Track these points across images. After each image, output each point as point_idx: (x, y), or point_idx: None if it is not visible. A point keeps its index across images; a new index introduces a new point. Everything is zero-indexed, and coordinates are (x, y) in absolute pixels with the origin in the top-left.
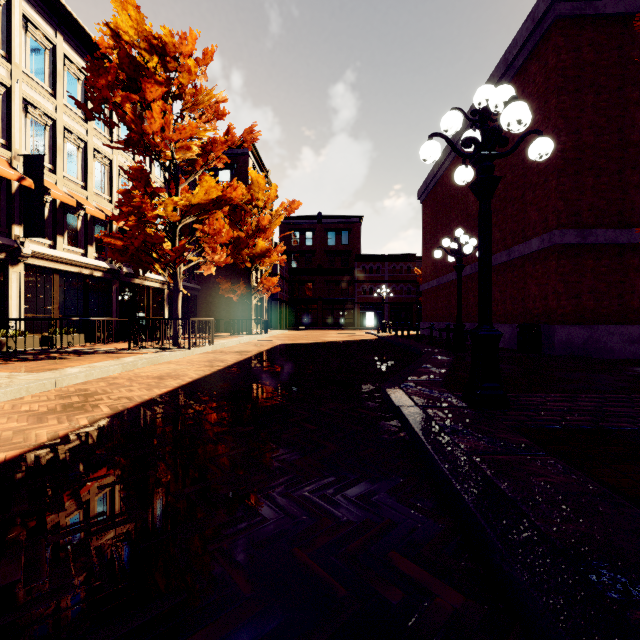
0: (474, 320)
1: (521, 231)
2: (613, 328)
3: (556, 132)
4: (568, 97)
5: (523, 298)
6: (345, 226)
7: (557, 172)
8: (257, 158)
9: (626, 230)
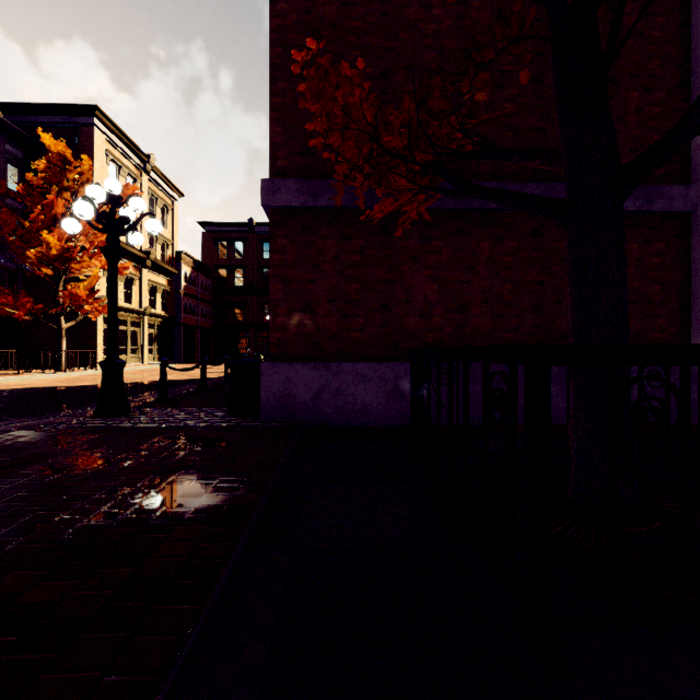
0: None
1: None
2: (368, 368)
3: None
4: None
5: None
6: None
7: (271, 70)
8: (118, 134)
9: None
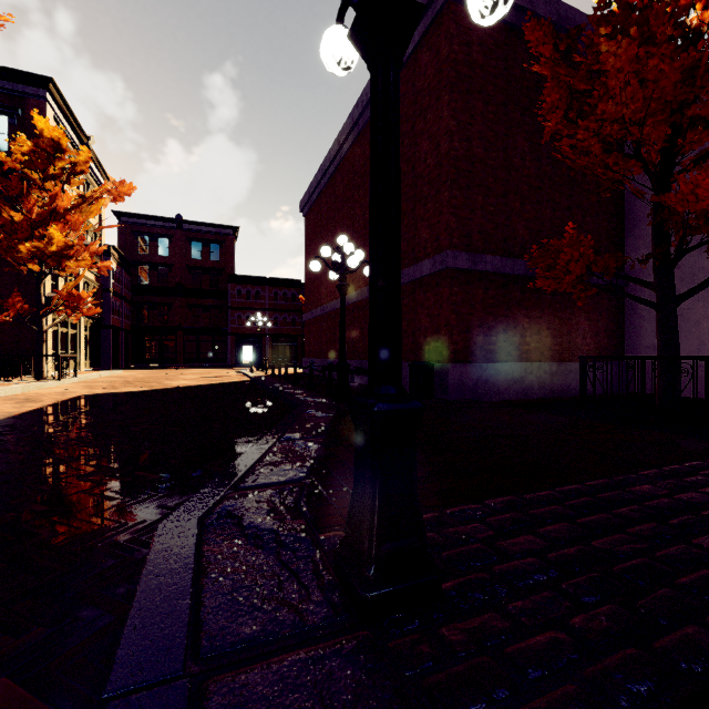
0: (361, 357)
1: (411, 251)
2: (500, 366)
3: (449, 134)
4: (460, 97)
5: (414, 331)
6: (215, 237)
7: (450, 182)
8: (65, 111)
9: (510, 259)
